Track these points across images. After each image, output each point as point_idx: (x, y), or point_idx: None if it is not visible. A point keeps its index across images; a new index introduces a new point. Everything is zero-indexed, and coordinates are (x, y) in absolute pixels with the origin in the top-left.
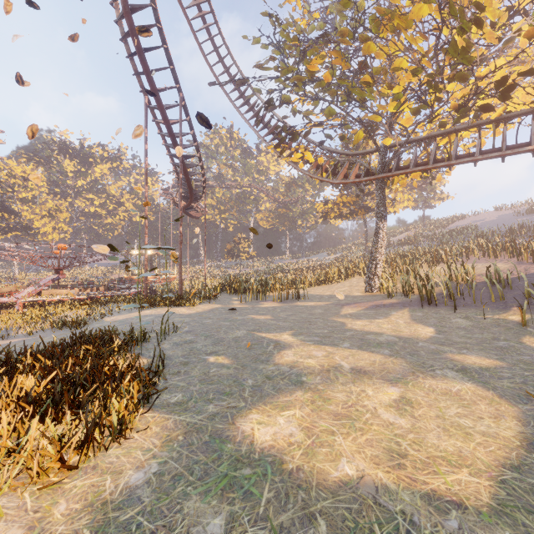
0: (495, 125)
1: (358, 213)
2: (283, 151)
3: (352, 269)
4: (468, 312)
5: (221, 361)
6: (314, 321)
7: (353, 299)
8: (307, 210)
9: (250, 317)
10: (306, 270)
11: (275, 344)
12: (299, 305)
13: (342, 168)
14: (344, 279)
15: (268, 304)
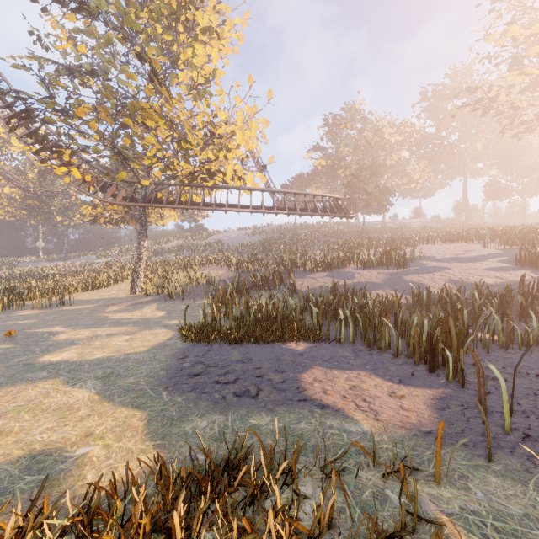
0: (211, 189)
1: (129, 222)
2: (44, 161)
3: (122, 274)
4: (189, 301)
5: (5, 347)
6: (82, 318)
7: (119, 301)
8: (71, 207)
9: (13, 323)
10: (70, 276)
11: (50, 333)
12: (66, 310)
13: (110, 189)
14: (113, 284)
15: (27, 312)
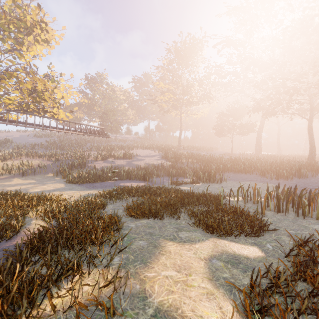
0: (40, 117)
1: None
2: None
3: None
4: (39, 176)
5: None
6: None
7: None
8: None
9: None
10: None
11: None
12: None
13: None
14: None
15: None
